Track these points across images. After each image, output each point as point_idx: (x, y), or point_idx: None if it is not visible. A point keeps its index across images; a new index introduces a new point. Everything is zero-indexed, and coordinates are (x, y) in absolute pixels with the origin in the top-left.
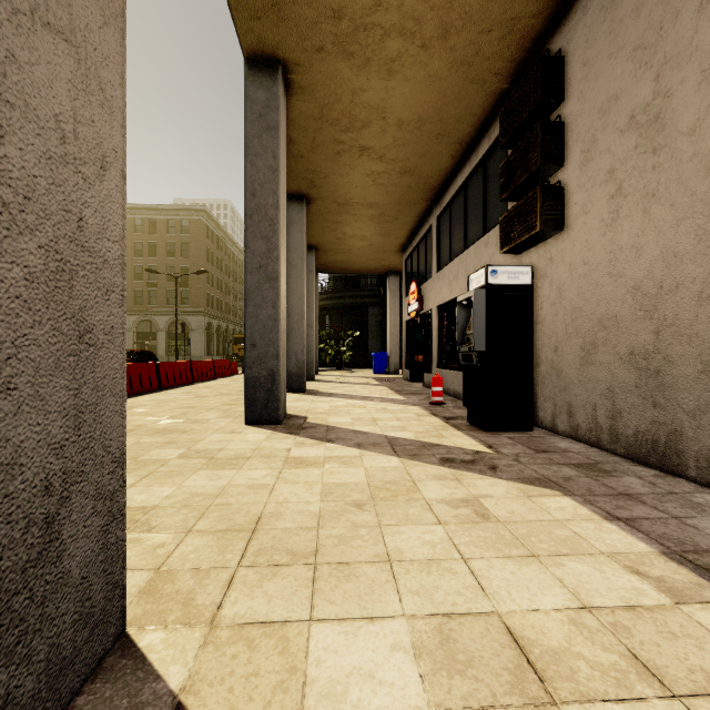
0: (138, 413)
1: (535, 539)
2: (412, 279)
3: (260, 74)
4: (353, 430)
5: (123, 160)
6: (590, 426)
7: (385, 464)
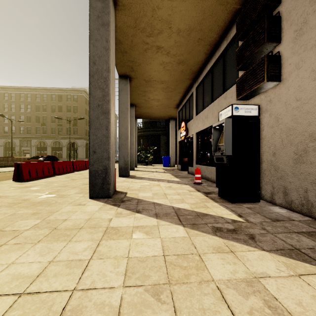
0: (31, 190)
1: None
2: (182, 120)
3: None
4: (153, 203)
5: None
6: (302, 202)
7: (175, 234)
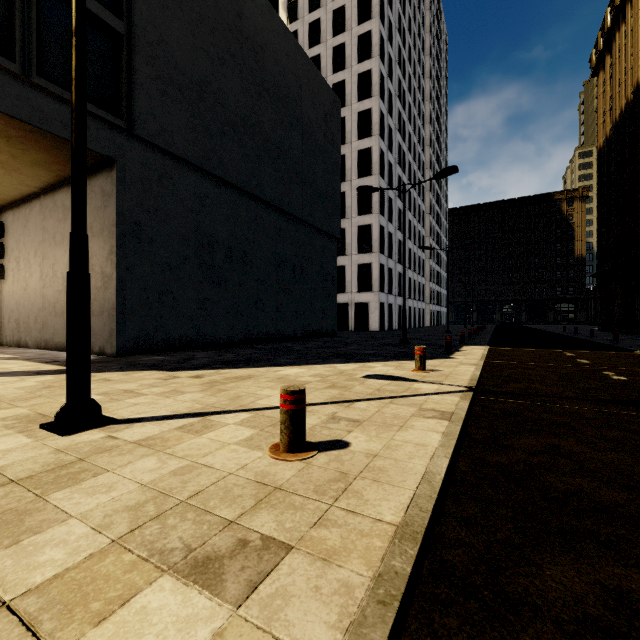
0: None
1: None
2: None
3: None
4: None
5: None
6: (10, 341)
7: None
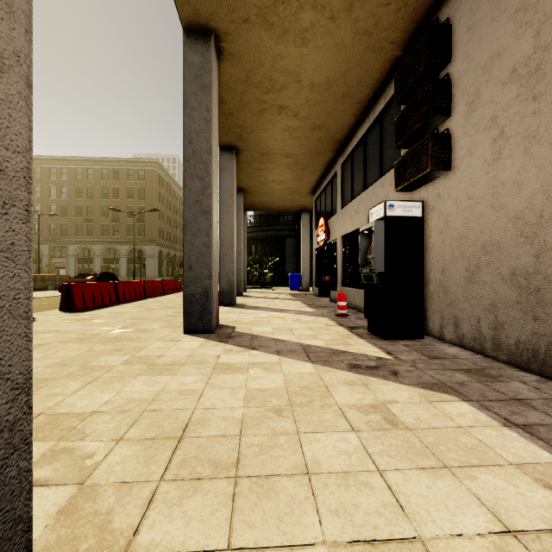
0: (96, 323)
1: (444, 448)
2: (320, 215)
3: (195, 42)
4: (273, 339)
5: (29, 67)
6: (474, 336)
7: (301, 370)
